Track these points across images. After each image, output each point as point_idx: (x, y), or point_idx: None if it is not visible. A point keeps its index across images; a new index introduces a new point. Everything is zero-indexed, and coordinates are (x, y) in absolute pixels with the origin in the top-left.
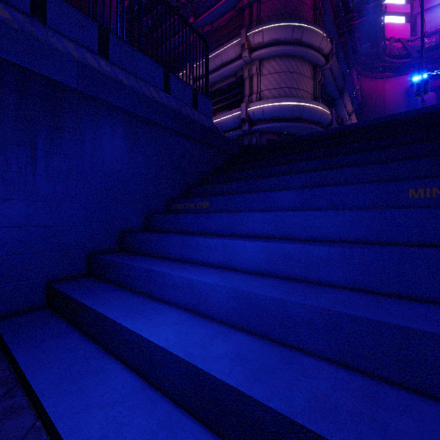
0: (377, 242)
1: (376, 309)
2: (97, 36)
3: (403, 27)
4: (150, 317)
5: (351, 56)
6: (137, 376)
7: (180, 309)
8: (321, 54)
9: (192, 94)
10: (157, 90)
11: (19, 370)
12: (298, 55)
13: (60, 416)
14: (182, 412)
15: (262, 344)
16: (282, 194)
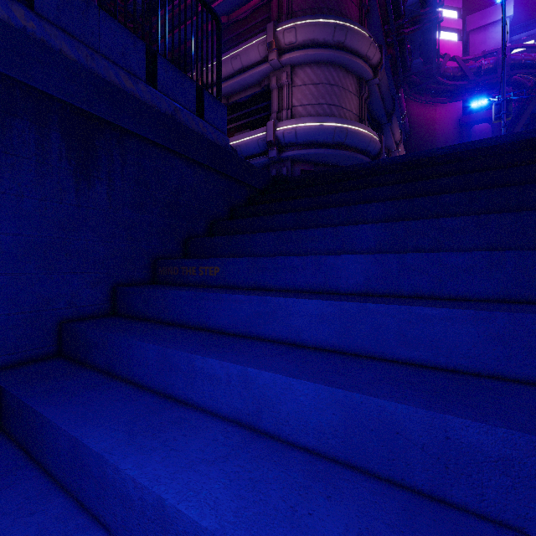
0: None
1: None
2: None
3: (455, 45)
4: None
5: (400, 72)
6: None
7: None
8: (368, 65)
9: (195, 93)
10: (134, 78)
11: None
12: (340, 63)
13: None
14: None
15: None
16: (347, 261)
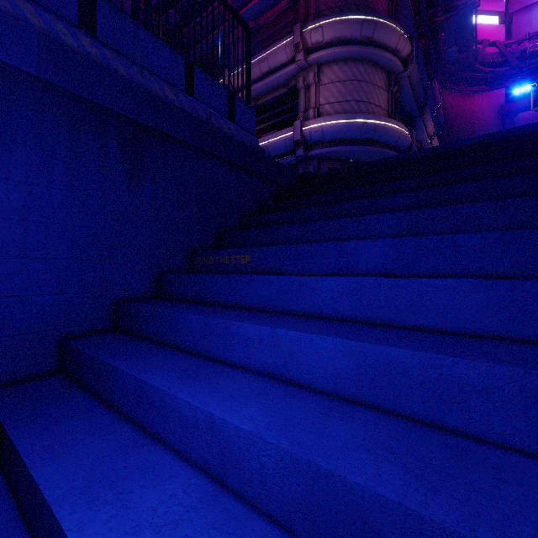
0: None
1: None
2: None
3: (496, 29)
4: (127, 497)
5: (434, 63)
6: None
7: (191, 467)
8: (398, 58)
9: (226, 99)
10: (175, 89)
11: None
12: (368, 58)
13: None
14: None
15: None
16: (367, 246)
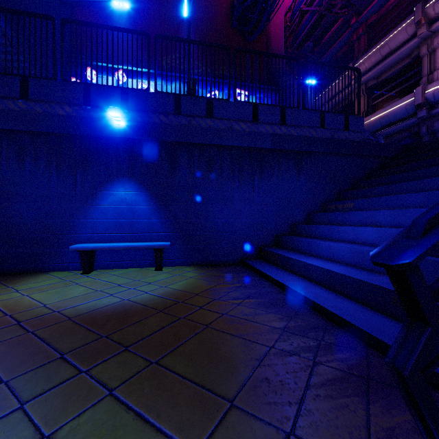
0: None
1: None
2: (279, 114)
3: None
4: (309, 259)
5: None
6: (304, 279)
7: (325, 259)
8: None
9: (343, 120)
10: (315, 129)
11: (259, 271)
12: None
13: (279, 279)
14: (321, 287)
15: (361, 270)
16: (411, 196)
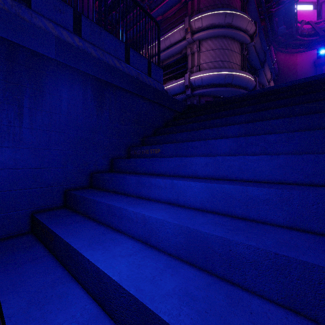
0: (310, 183)
1: (324, 253)
2: (72, 18)
3: (311, 13)
4: (108, 247)
5: (270, 36)
6: (95, 303)
7: (134, 239)
8: (247, 34)
9: (147, 65)
10: (120, 61)
11: None
12: (229, 35)
13: None
14: None
15: (208, 281)
16: (221, 142)
